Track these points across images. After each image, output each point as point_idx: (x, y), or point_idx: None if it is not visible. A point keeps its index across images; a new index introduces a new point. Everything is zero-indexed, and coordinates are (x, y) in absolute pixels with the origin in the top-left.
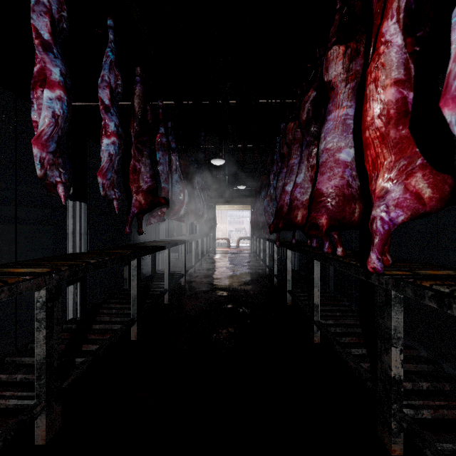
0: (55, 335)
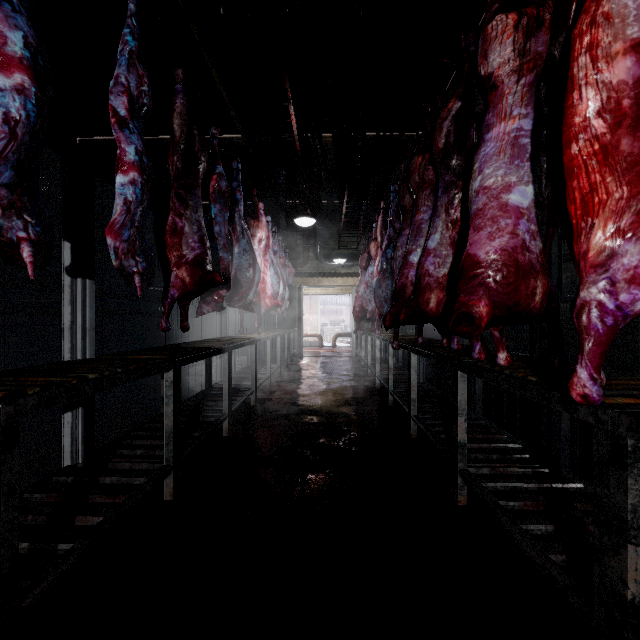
0: (4, 515)
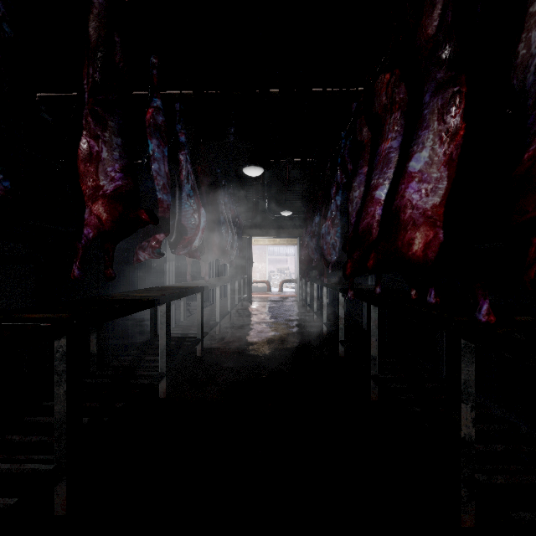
0: None
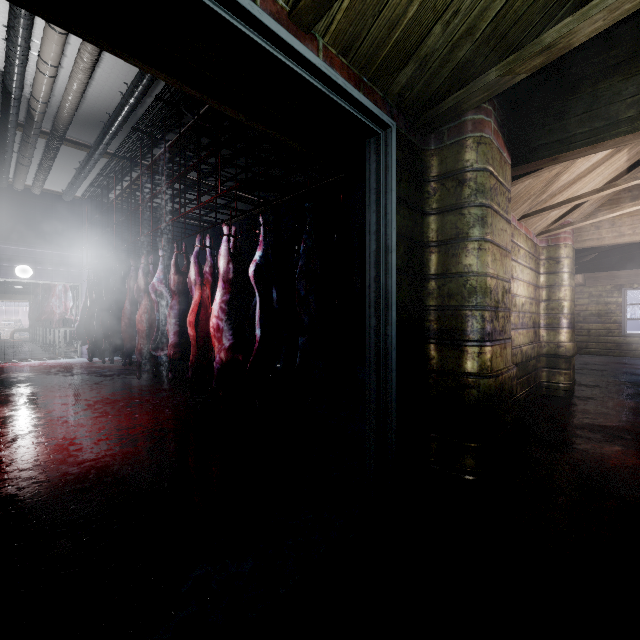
0: None
